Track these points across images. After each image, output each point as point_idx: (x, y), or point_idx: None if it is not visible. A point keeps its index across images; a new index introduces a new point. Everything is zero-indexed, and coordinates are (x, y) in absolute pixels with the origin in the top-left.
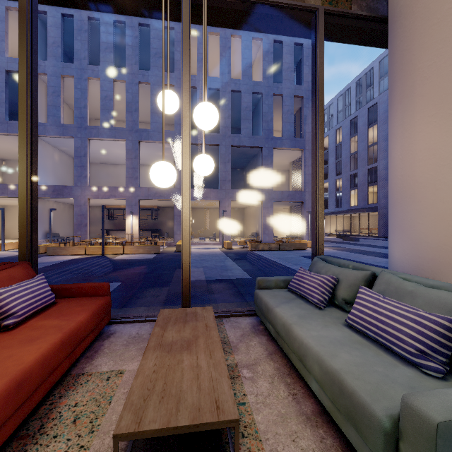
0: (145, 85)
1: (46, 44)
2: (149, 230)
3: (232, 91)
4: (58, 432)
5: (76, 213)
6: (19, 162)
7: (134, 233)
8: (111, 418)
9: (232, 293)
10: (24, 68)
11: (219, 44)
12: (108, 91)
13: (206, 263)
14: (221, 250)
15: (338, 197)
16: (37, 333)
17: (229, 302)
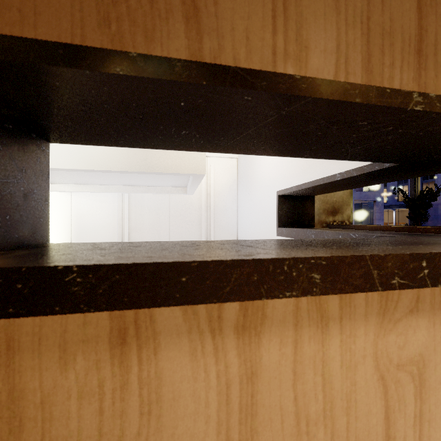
0: None
1: None
2: None
3: None
4: None
5: None
6: None
7: None
8: None
9: None
10: None
11: None
12: None
13: None
14: None
15: None
16: None
17: None
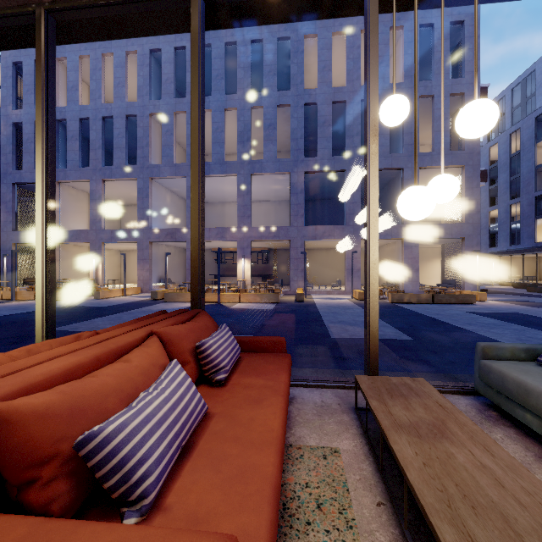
0: (257, 110)
1: (160, 83)
2: (259, 276)
3: (362, 101)
4: (309, 518)
5: (188, 257)
6: (191, 202)
7: (246, 279)
8: (362, 512)
9: (397, 358)
10: (196, 102)
11: (344, 46)
12: (219, 122)
13: (341, 317)
14: (351, 301)
15: (513, 230)
16: (255, 393)
17: (399, 370)
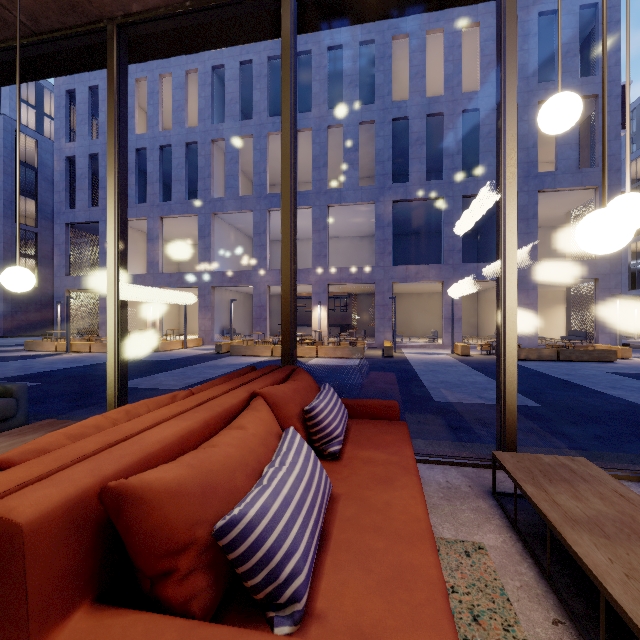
0: (335, 129)
1: (223, 104)
2: (337, 326)
3: (464, 112)
4: (465, 634)
5: (255, 304)
6: (282, 239)
7: (322, 329)
8: (535, 632)
9: (525, 429)
10: (287, 119)
11: (441, 46)
12: None
13: (443, 377)
14: (452, 357)
15: None
16: (380, 470)
17: (530, 445)
